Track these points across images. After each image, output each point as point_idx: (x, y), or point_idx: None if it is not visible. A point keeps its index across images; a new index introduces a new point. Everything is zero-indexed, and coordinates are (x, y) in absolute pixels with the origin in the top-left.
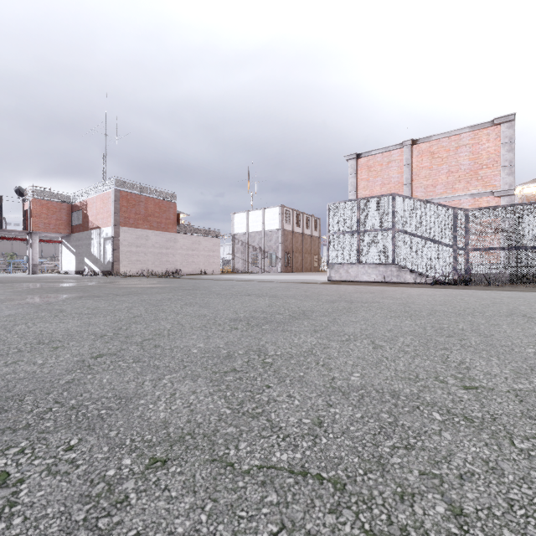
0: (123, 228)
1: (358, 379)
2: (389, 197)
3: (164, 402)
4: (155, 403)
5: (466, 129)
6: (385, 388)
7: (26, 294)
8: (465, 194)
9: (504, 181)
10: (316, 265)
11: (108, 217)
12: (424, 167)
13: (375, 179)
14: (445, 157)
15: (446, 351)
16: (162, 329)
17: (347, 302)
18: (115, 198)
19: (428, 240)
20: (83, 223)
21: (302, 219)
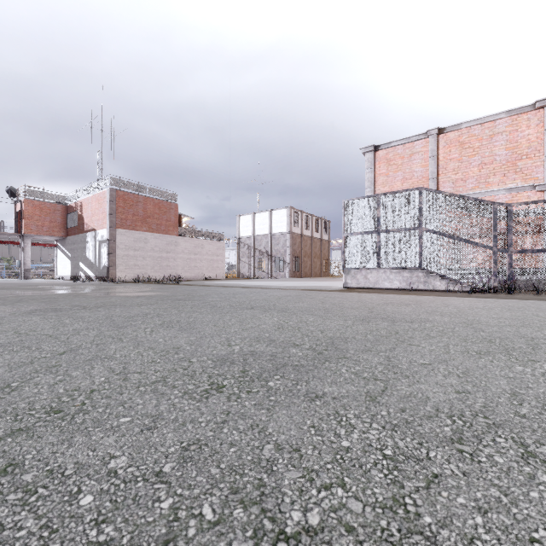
0: (120, 230)
1: None
2: (415, 191)
3: None
4: None
5: (502, 114)
6: None
7: None
8: (501, 189)
9: None
10: (326, 270)
11: (103, 218)
12: (452, 158)
13: (395, 174)
14: (477, 146)
15: None
16: (81, 390)
17: (386, 321)
18: (111, 198)
19: (462, 241)
20: (78, 225)
21: (311, 221)
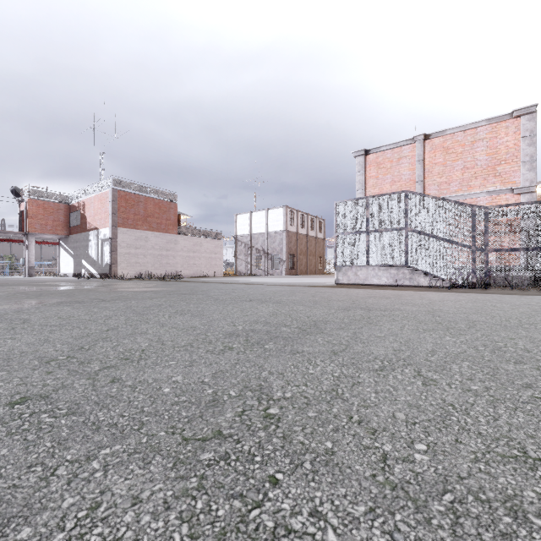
0: (121, 229)
1: (429, 460)
2: (401, 194)
3: (67, 535)
4: (47, 538)
5: (483, 122)
6: (487, 486)
7: (2, 299)
8: (481, 192)
9: (525, 177)
10: (321, 268)
11: (106, 217)
12: (437, 163)
13: (385, 177)
14: (460, 152)
15: (533, 390)
16: (135, 349)
17: (363, 310)
18: (114, 198)
19: (444, 241)
20: (81, 224)
21: (307, 220)
